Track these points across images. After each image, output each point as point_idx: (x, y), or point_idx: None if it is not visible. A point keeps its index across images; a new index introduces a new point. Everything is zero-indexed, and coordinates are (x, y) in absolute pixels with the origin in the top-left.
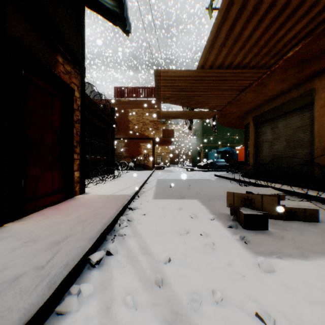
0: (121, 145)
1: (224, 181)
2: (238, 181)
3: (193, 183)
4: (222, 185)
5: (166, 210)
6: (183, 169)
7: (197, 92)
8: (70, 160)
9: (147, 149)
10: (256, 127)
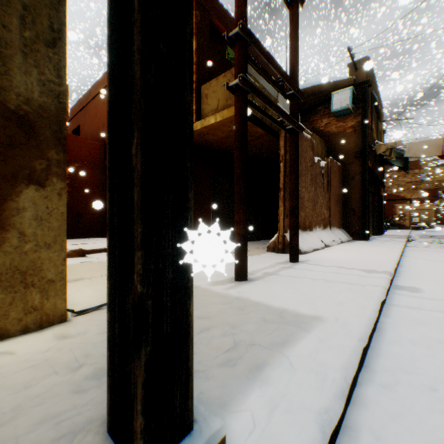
0: None
1: None
2: None
3: None
4: None
5: (426, 239)
6: None
7: None
8: (382, 221)
9: (402, 209)
10: None
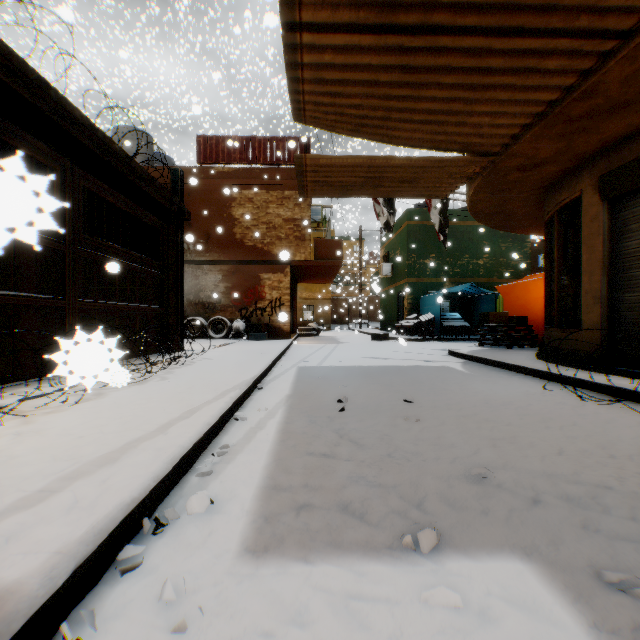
0: (215, 278)
1: (496, 374)
2: (547, 378)
3: (411, 387)
4: (515, 398)
5: None
6: (361, 335)
7: (448, 37)
8: None
9: (278, 287)
10: (612, 206)
